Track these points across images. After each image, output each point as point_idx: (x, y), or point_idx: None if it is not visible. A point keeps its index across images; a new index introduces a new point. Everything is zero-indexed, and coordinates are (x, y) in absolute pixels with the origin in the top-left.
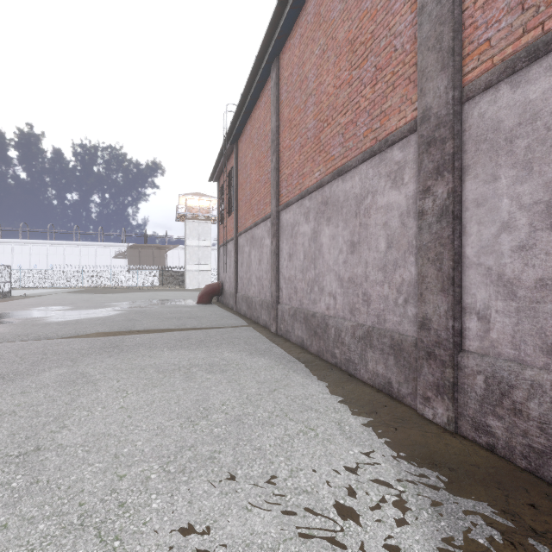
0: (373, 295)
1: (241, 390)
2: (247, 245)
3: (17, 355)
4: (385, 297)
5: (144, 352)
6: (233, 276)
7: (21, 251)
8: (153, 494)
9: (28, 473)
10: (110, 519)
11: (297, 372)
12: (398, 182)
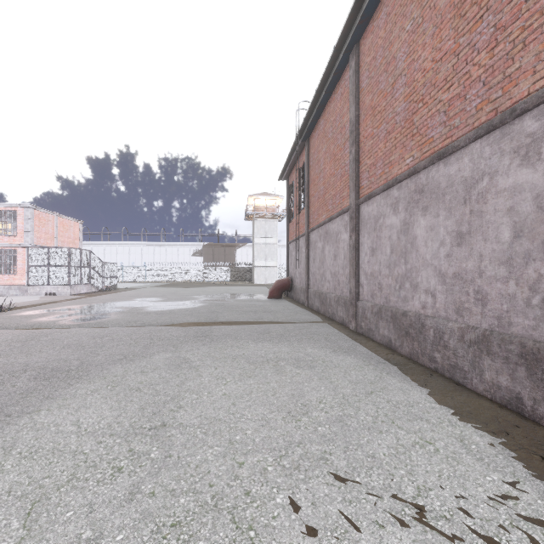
0: (492, 293)
1: (335, 389)
2: (321, 240)
3: (132, 339)
4: (510, 295)
5: (232, 342)
6: (304, 272)
7: (122, 251)
8: (274, 488)
9: (161, 446)
10: (240, 506)
11: (392, 374)
12: (531, 158)
